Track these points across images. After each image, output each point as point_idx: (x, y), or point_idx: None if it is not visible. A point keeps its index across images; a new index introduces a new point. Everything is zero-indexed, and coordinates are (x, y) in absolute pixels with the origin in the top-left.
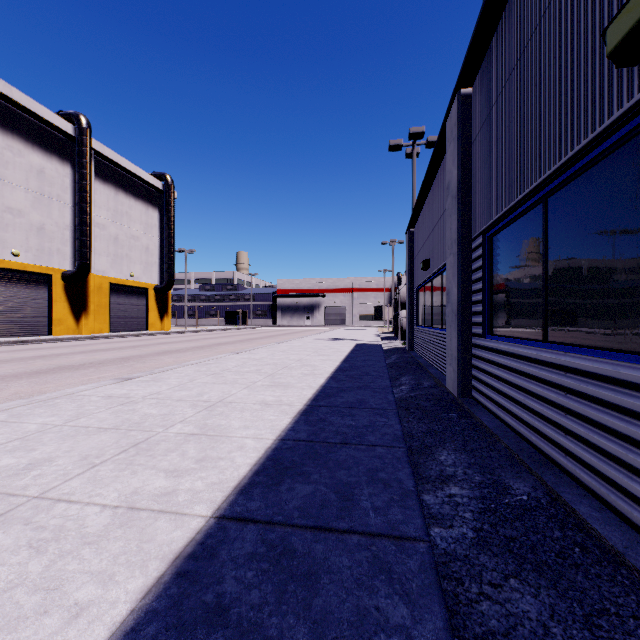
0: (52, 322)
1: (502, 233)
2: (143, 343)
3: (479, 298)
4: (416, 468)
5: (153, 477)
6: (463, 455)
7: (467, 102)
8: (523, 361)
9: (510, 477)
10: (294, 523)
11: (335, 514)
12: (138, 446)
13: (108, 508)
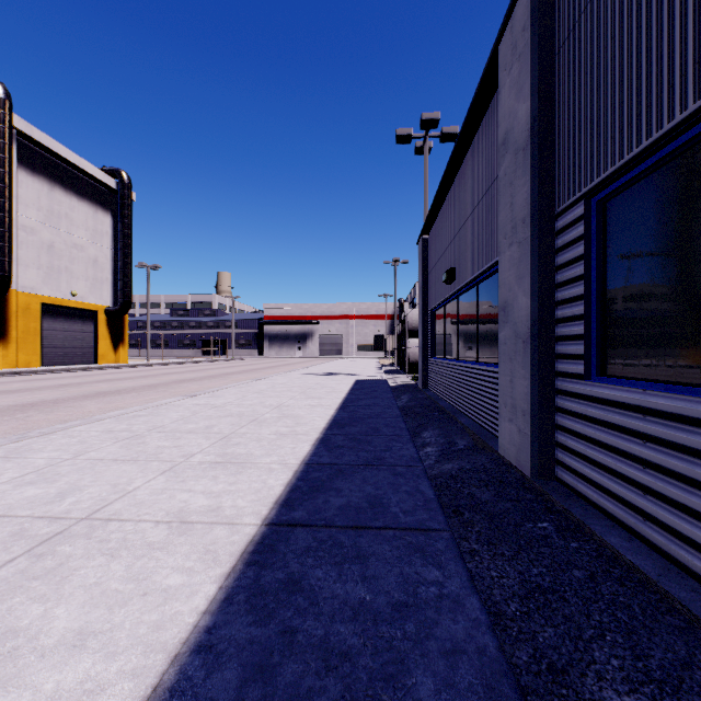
0: None
1: (639, 186)
2: (78, 380)
3: (577, 311)
4: None
5: None
6: None
7: None
8: None
9: None
10: None
11: None
12: None
13: None
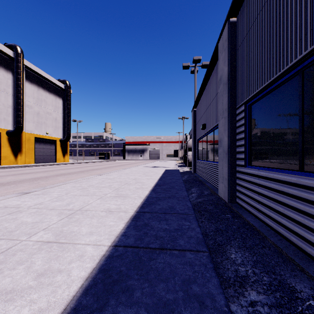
0: (0, 158)
1: (259, 102)
2: (51, 169)
3: (242, 143)
4: (216, 268)
5: None
6: (246, 252)
7: (233, 26)
8: (282, 184)
9: (289, 276)
10: None
11: None
12: None
13: None
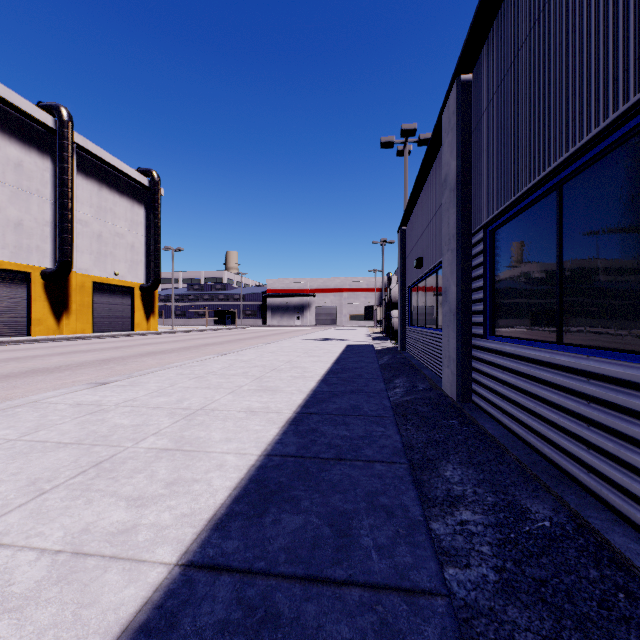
0: (31, 322)
1: (506, 226)
2: (127, 344)
3: (480, 296)
4: (420, 487)
5: (111, 508)
6: (470, 470)
7: (466, 89)
8: (533, 365)
9: (526, 497)
10: (279, 572)
11: (330, 557)
12: (100, 466)
13: (47, 554)
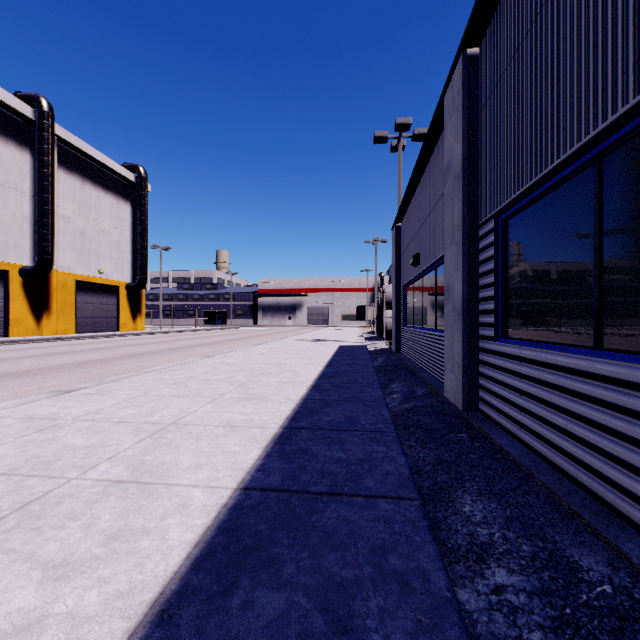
0: (8, 322)
1: (522, 214)
2: (110, 345)
3: (490, 294)
4: (435, 530)
5: (17, 583)
6: (493, 503)
7: (473, 64)
8: (564, 373)
9: (570, 544)
10: None
11: None
12: (26, 509)
13: None
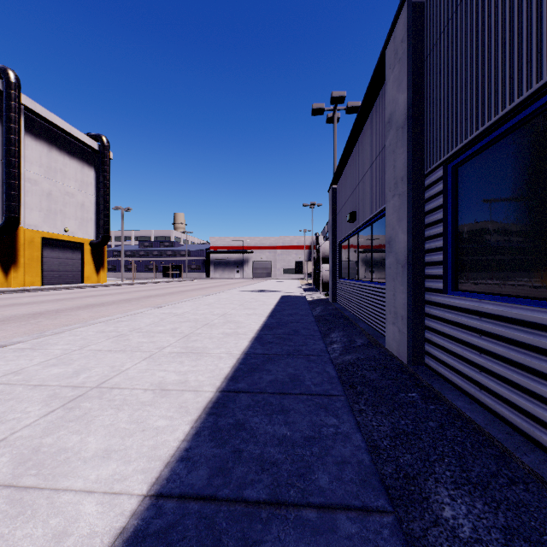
0: None
1: (478, 157)
2: (71, 296)
3: (438, 244)
4: None
5: None
6: (477, 501)
7: (418, 10)
8: None
9: None
10: None
11: None
12: None
13: None
